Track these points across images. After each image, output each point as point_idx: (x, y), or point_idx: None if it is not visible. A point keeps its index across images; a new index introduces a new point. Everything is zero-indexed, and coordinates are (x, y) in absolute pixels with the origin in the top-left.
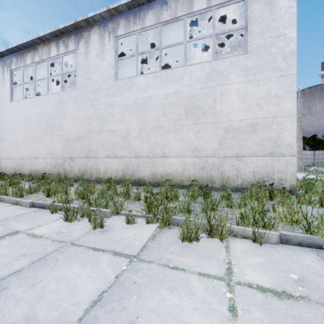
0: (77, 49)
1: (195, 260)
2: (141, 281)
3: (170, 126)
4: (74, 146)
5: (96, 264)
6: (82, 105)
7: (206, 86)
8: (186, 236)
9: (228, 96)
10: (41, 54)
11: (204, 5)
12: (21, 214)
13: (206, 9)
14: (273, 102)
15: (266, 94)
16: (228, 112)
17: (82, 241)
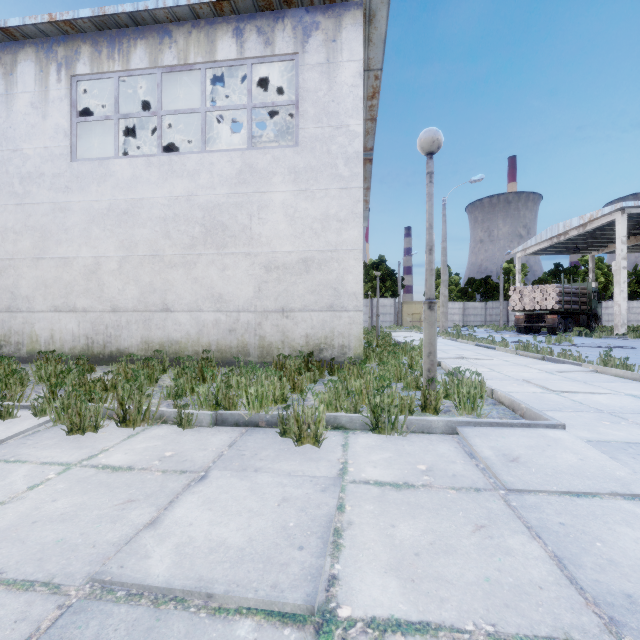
0: None
1: (59, 451)
2: None
3: (177, 256)
4: None
5: None
6: None
7: (236, 192)
8: (77, 425)
9: (270, 212)
10: None
11: (233, 54)
12: None
13: (238, 61)
14: (332, 227)
15: (323, 214)
16: (270, 238)
17: None
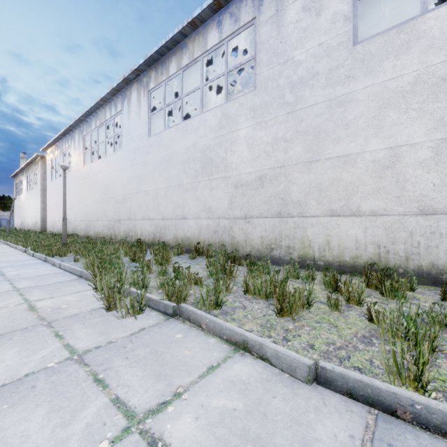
0: (258, 16)
1: None
2: None
3: None
4: (252, 196)
5: None
6: (268, 116)
7: None
8: None
9: None
10: (192, 51)
11: None
12: None
13: None
14: None
15: None
16: None
17: None
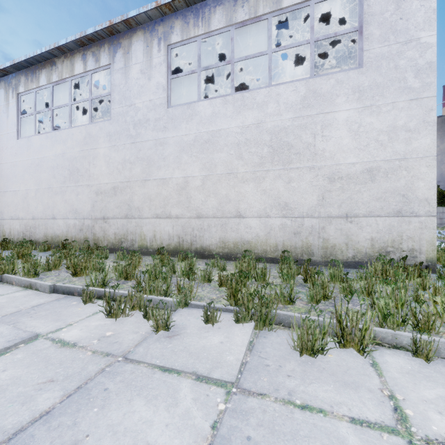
0: (113, 64)
1: (333, 391)
2: (258, 435)
3: (248, 172)
4: (108, 201)
5: (173, 399)
6: (119, 142)
7: (301, 115)
8: (306, 345)
9: (333, 129)
10: (61, 71)
11: None
12: (38, 305)
13: (301, 4)
14: (400, 138)
15: (390, 126)
16: (334, 153)
17: (141, 353)
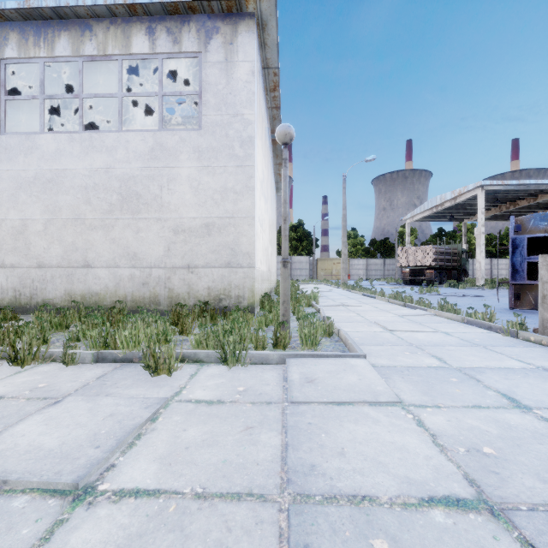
0: None
1: None
2: None
3: (97, 219)
4: None
5: None
6: None
7: (149, 166)
8: None
9: (177, 184)
10: None
11: (146, 49)
12: None
13: (150, 56)
14: (230, 198)
15: (222, 187)
16: (178, 206)
17: None
